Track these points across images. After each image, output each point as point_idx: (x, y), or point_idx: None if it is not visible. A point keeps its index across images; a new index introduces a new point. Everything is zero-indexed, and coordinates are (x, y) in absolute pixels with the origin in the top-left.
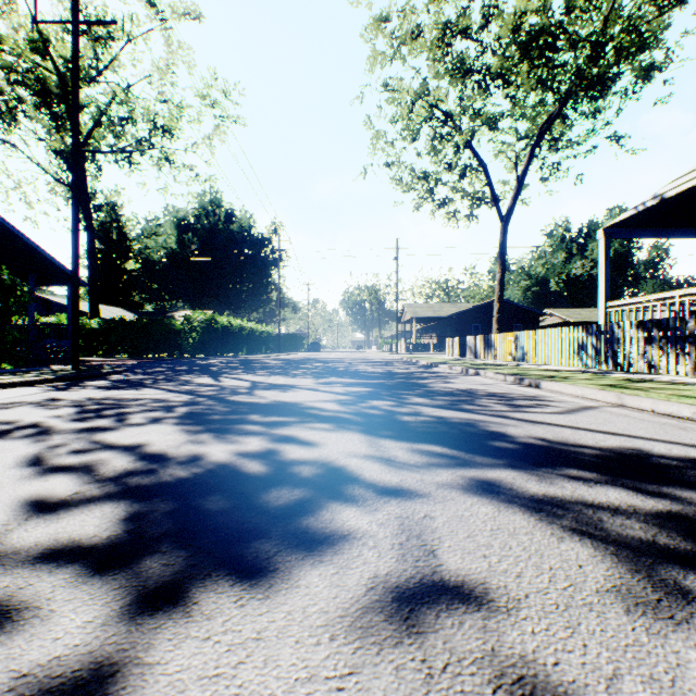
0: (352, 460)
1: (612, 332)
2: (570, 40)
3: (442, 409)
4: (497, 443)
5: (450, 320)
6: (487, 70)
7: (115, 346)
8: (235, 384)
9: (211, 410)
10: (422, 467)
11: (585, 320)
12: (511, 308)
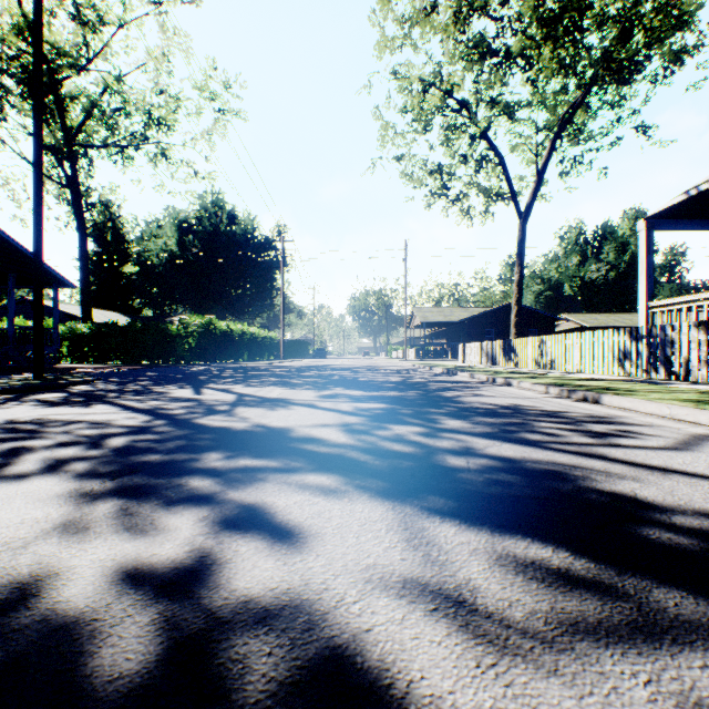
0: (378, 606)
1: (665, 335)
2: (597, 18)
3: (496, 441)
4: (651, 531)
5: (462, 325)
6: (507, 51)
7: (107, 352)
8: (216, 398)
9: (157, 443)
10: (555, 642)
11: (602, 325)
12: (526, 312)
